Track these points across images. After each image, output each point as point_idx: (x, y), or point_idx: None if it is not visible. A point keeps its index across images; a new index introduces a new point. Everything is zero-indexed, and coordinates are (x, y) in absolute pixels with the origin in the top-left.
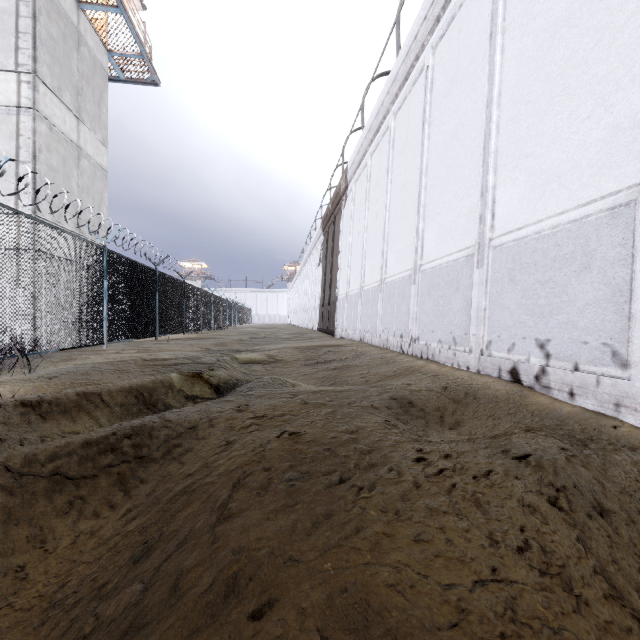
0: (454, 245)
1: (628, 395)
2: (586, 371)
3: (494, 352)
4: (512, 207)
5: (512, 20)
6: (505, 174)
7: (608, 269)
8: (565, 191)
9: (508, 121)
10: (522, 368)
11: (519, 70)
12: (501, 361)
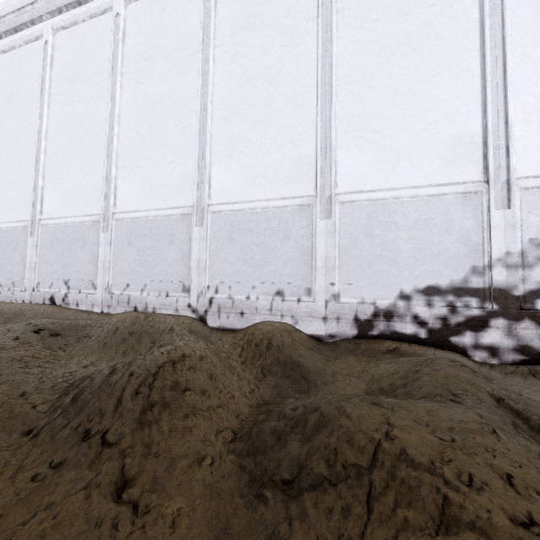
0: (14, 216)
1: (96, 300)
2: (84, 293)
3: (42, 289)
4: (53, 204)
5: (55, 93)
6: (50, 183)
7: (92, 247)
8: (78, 206)
9: (52, 152)
10: (56, 296)
11: (58, 127)
12: (45, 294)
